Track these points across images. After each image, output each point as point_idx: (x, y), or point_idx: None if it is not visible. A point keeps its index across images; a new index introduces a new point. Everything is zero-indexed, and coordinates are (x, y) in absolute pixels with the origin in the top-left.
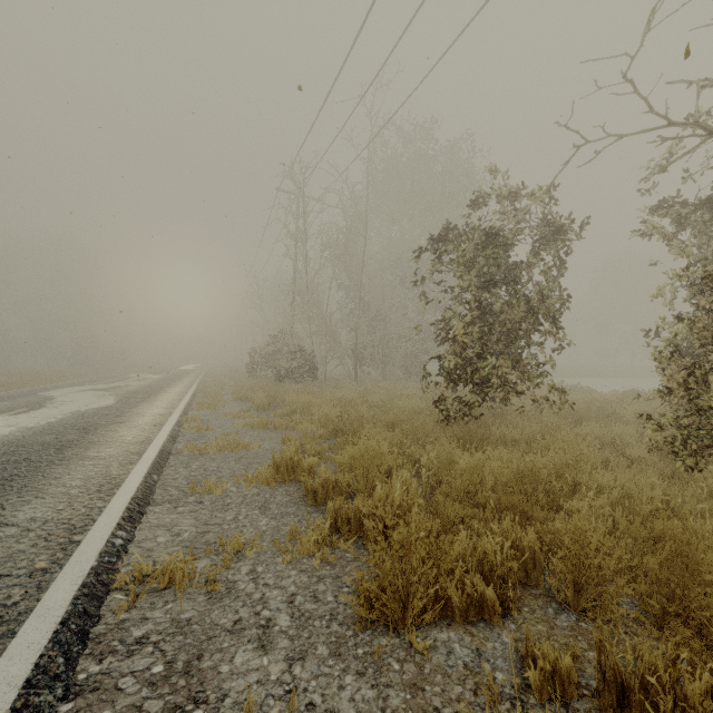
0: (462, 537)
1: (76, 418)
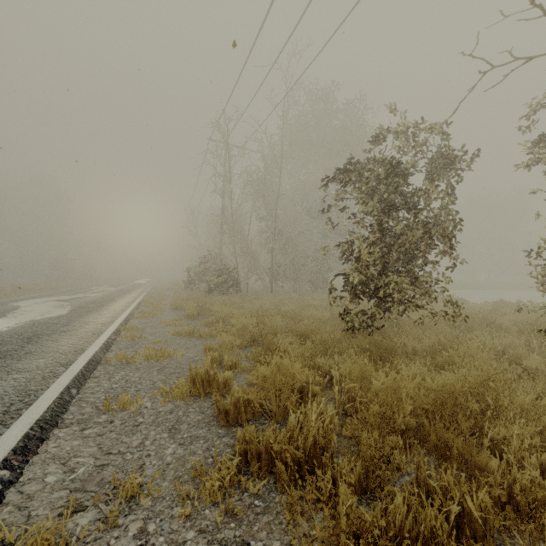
0: (398, 503)
1: (26, 327)
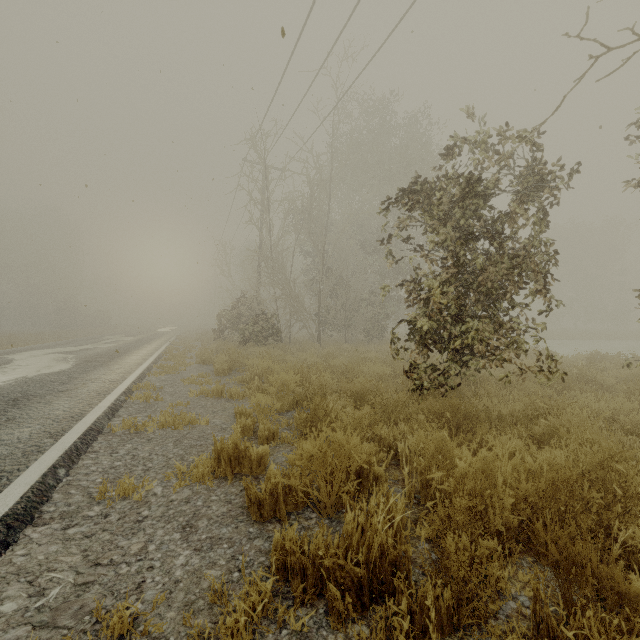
0: None
1: (15, 386)
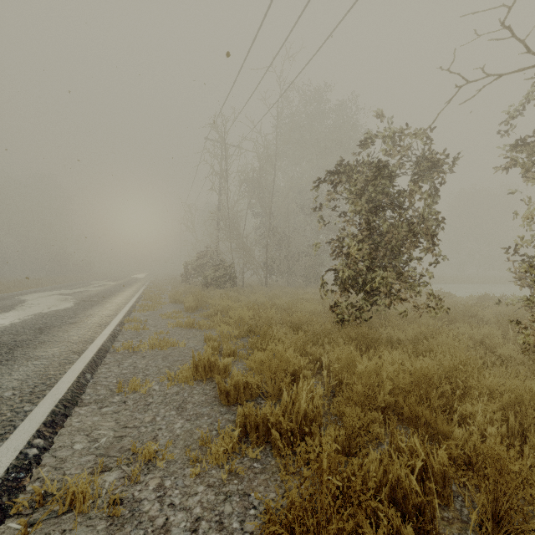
0: (372, 458)
1: (36, 319)
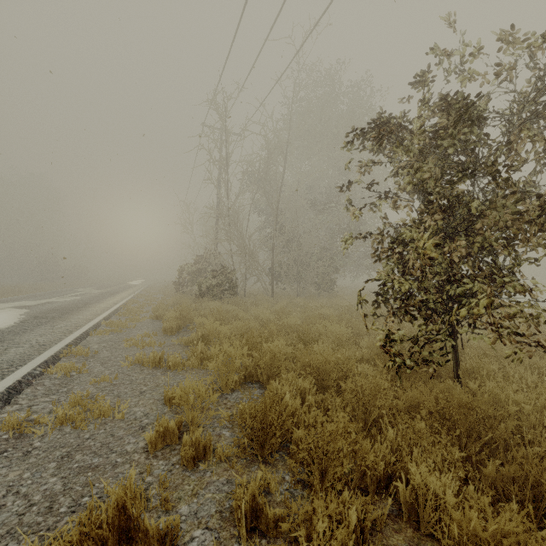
0: None
1: None
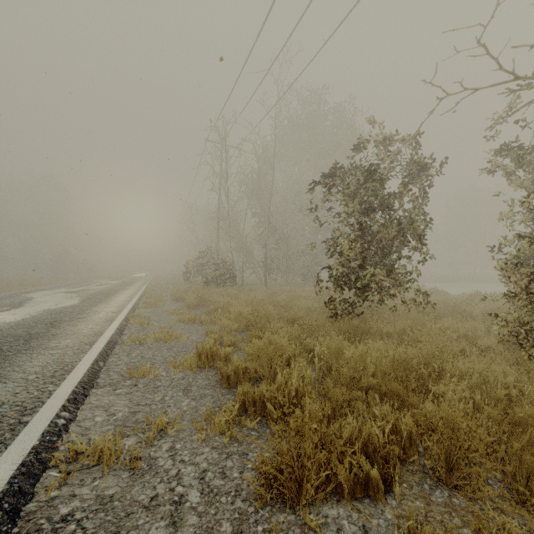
0: (349, 421)
1: (46, 315)
